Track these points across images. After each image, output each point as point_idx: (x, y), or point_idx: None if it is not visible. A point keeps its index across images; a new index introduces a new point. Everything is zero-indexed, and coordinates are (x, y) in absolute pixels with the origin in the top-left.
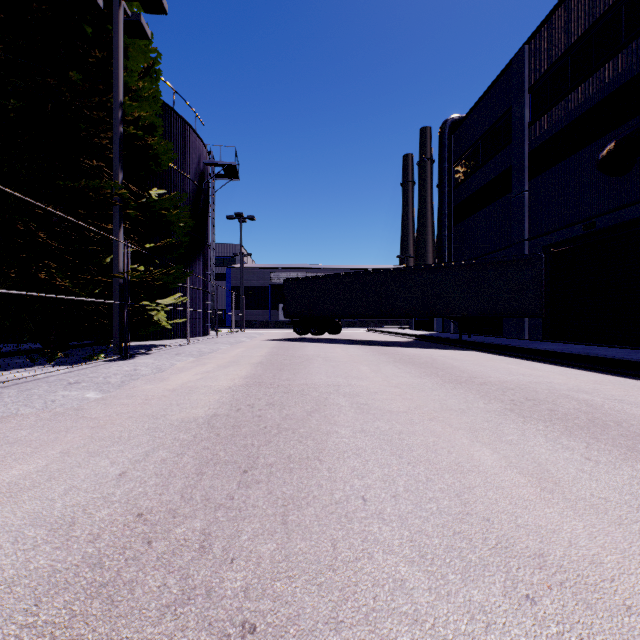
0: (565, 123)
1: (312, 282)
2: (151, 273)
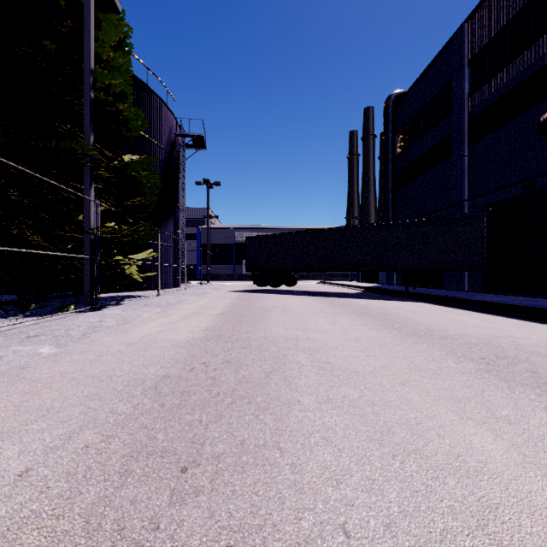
0: (504, 92)
1: (271, 239)
2: (121, 230)
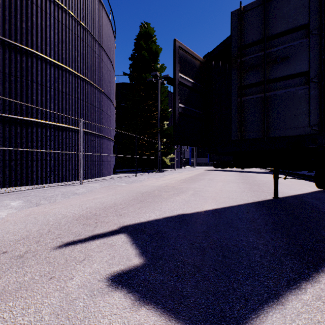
0: None
1: None
2: (166, 150)
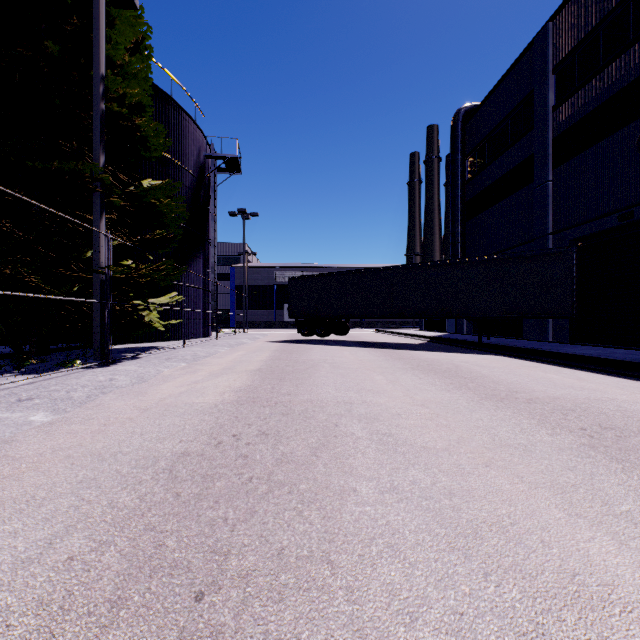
0: (596, 104)
1: (318, 280)
2: (138, 268)
